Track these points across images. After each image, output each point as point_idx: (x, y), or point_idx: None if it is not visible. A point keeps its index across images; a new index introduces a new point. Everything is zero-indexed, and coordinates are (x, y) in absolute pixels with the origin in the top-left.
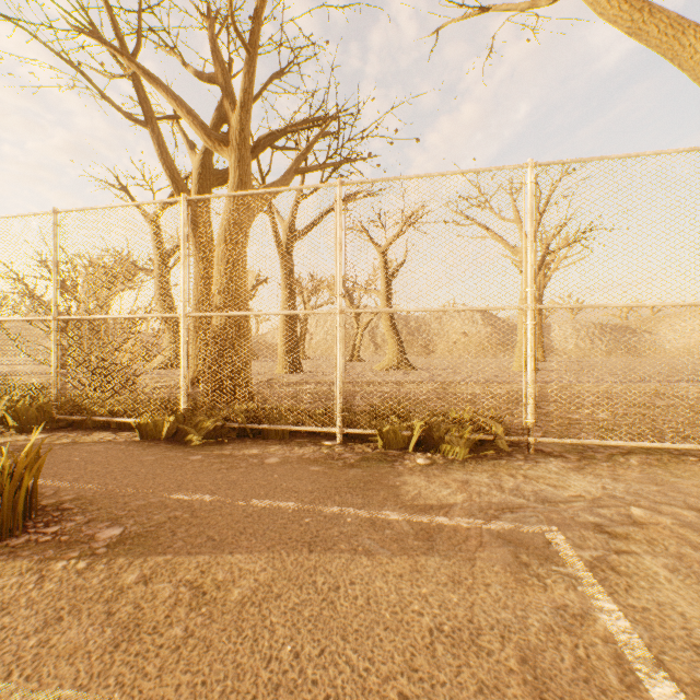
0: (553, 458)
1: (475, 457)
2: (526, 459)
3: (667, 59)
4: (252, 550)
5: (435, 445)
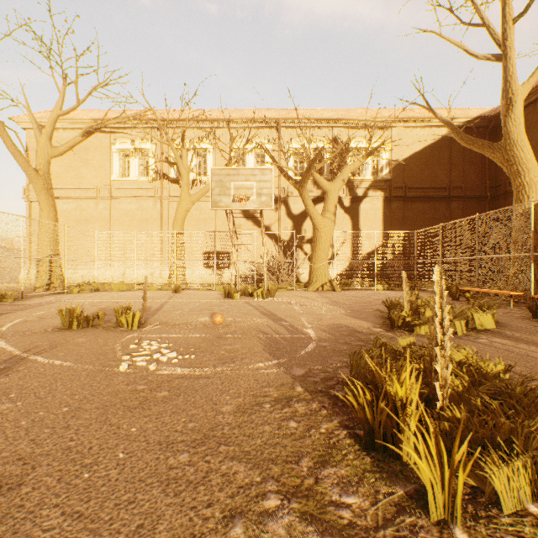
0: (32, 299)
1: (16, 301)
2: (28, 299)
3: (24, 170)
4: (36, 307)
5: (1, 300)
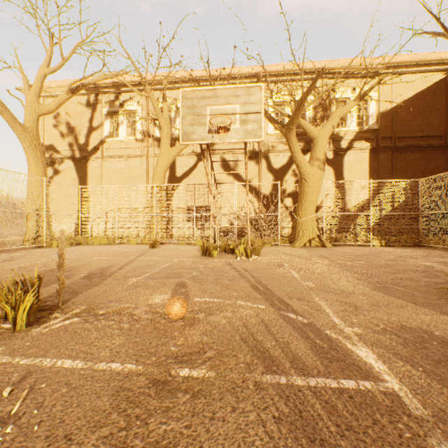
0: (1, 254)
1: None
2: None
3: (10, 126)
4: None
5: None
